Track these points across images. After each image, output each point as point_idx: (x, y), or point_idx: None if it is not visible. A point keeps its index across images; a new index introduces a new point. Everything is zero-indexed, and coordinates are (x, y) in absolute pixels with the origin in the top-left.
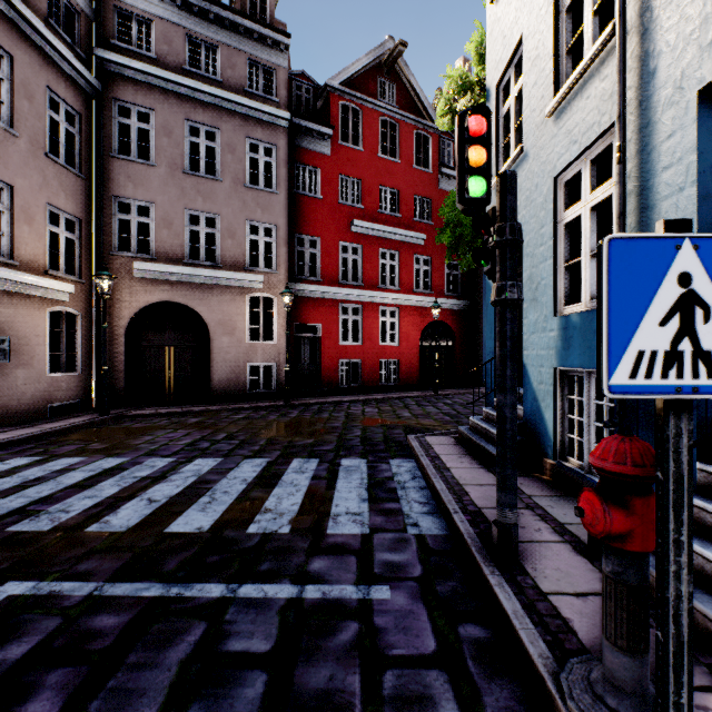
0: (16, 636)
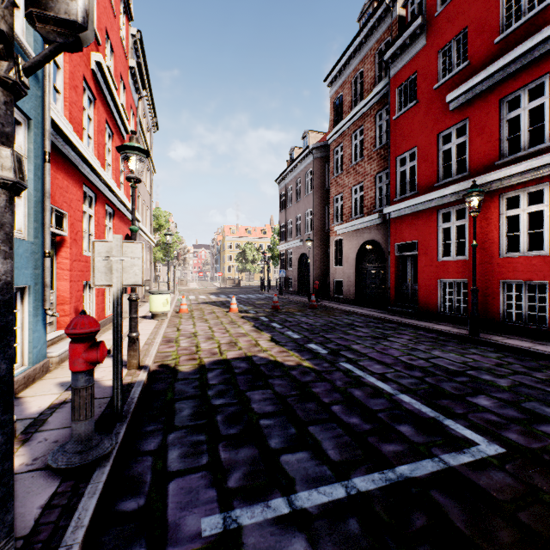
0: (418, 431)
